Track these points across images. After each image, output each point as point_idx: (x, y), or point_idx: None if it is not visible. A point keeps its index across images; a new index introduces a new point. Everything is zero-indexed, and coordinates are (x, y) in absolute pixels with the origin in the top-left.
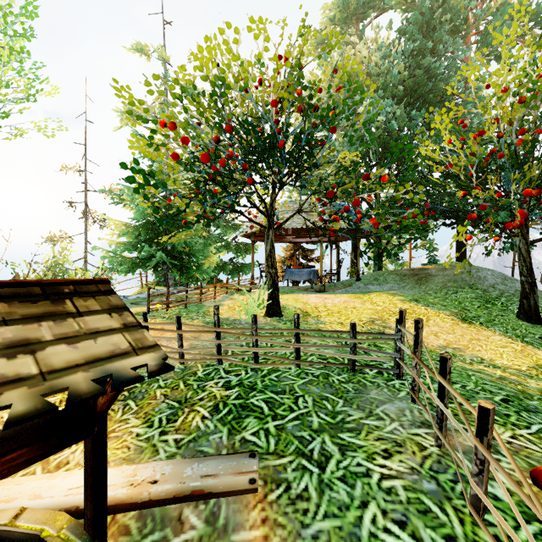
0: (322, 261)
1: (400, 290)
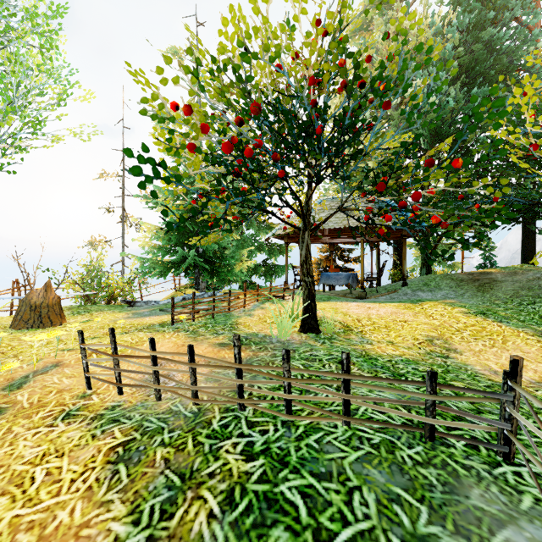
0: (362, 264)
1: (459, 298)
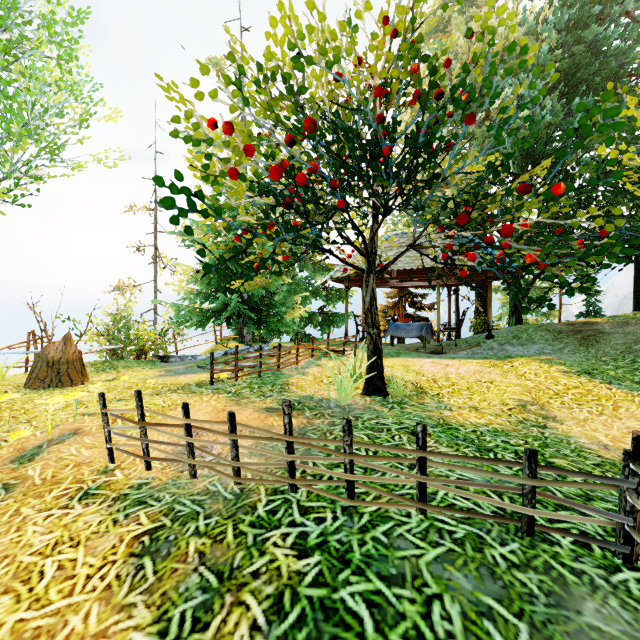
0: (438, 312)
1: (557, 354)
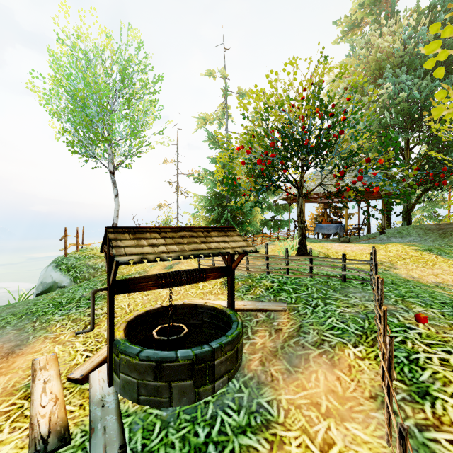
0: (346, 217)
1: (421, 242)
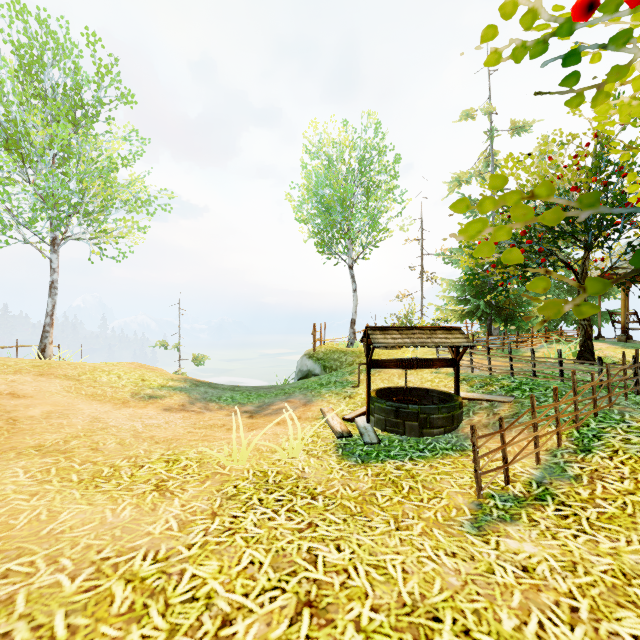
0: None
1: None
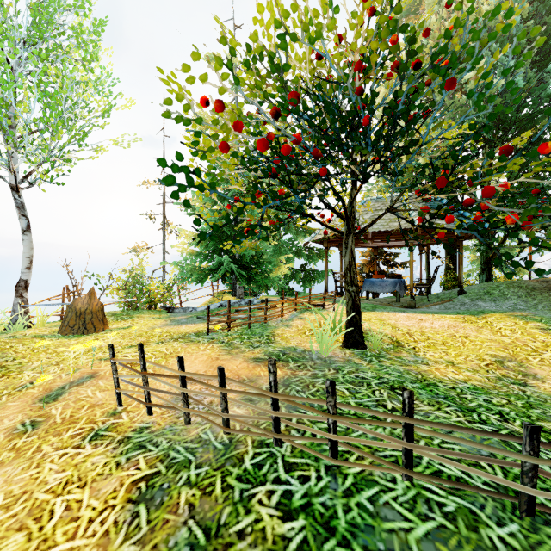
0: (412, 270)
1: (531, 310)
